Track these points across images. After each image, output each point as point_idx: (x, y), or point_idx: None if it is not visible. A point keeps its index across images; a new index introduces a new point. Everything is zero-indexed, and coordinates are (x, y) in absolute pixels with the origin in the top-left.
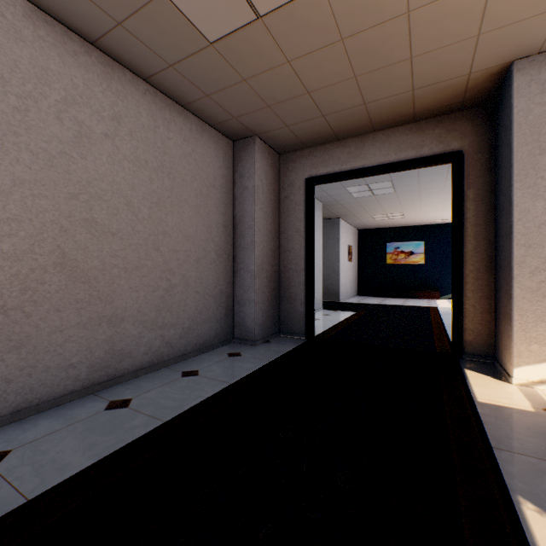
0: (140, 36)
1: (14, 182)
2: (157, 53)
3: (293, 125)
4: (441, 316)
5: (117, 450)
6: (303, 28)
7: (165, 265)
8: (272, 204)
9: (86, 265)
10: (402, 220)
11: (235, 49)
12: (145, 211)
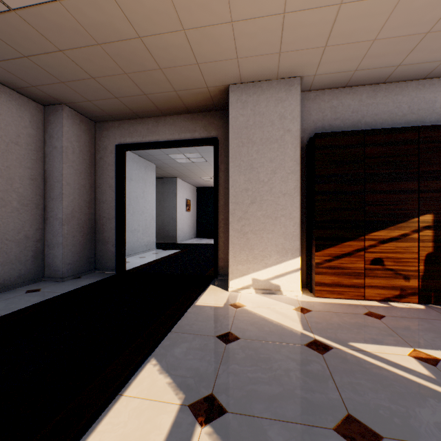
0: None
1: None
2: None
3: (95, 101)
4: None
5: None
6: (59, 28)
7: None
8: (86, 163)
9: None
10: None
11: (0, 29)
12: None
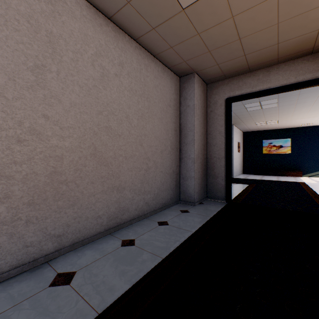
0: (139, 9)
1: (71, 105)
2: (147, 20)
3: (222, 63)
4: (312, 188)
5: (141, 279)
6: None
7: (145, 155)
8: (203, 116)
9: (106, 155)
10: (275, 125)
11: (198, 11)
12: (135, 121)
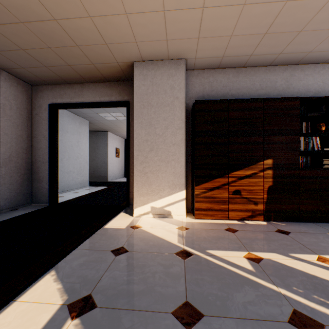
0: None
1: None
2: None
3: (28, 68)
4: None
5: None
6: None
7: None
8: (23, 117)
9: None
10: None
11: None
12: None
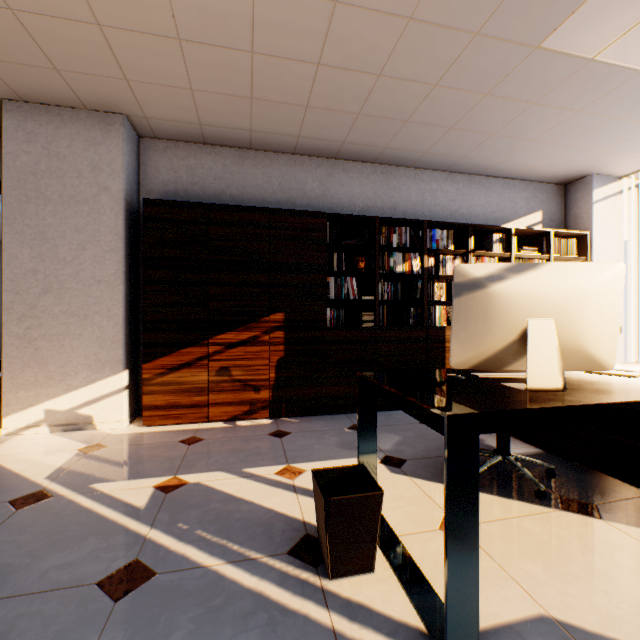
0: None
1: None
2: None
3: None
4: None
5: None
6: None
7: None
8: None
9: None
10: None
11: None
12: None
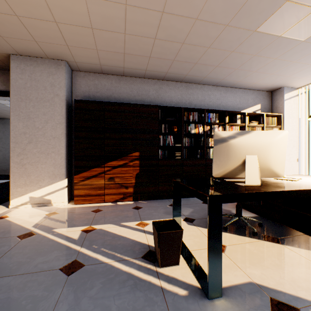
0: None
1: None
2: None
3: None
4: None
5: None
6: None
7: None
8: None
9: None
10: None
11: None
12: None
